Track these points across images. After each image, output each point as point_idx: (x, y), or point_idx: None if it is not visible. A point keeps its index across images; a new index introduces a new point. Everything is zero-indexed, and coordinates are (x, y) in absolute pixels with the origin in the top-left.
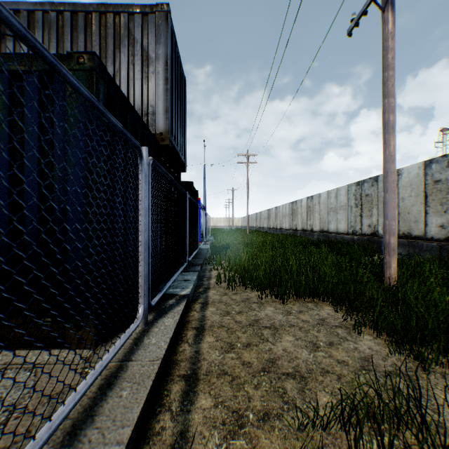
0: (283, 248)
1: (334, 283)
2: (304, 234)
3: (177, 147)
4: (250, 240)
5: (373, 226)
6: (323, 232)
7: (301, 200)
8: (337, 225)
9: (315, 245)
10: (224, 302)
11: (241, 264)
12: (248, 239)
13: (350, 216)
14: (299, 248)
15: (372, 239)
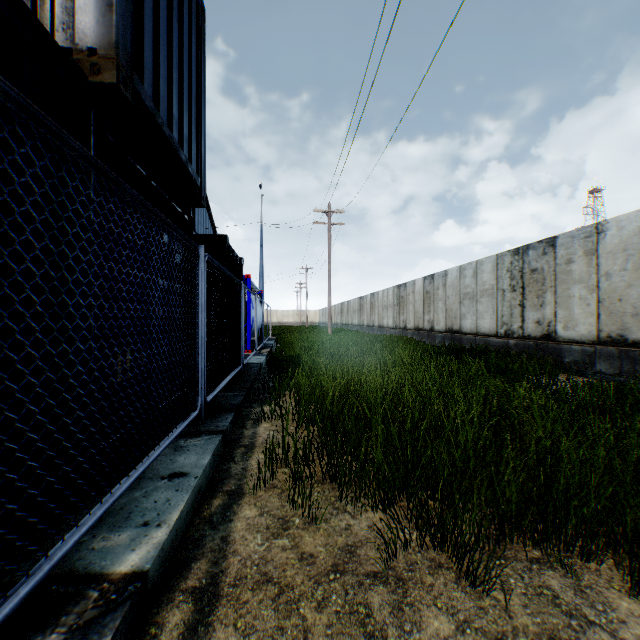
0: (400, 365)
1: (606, 496)
2: (419, 336)
3: (166, 129)
4: (335, 347)
5: (546, 323)
6: (452, 333)
7: (413, 282)
8: (478, 321)
9: (446, 355)
10: (276, 583)
11: (325, 407)
12: (331, 345)
13: (501, 306)
14: (428, 362)
15: (544, 345)
